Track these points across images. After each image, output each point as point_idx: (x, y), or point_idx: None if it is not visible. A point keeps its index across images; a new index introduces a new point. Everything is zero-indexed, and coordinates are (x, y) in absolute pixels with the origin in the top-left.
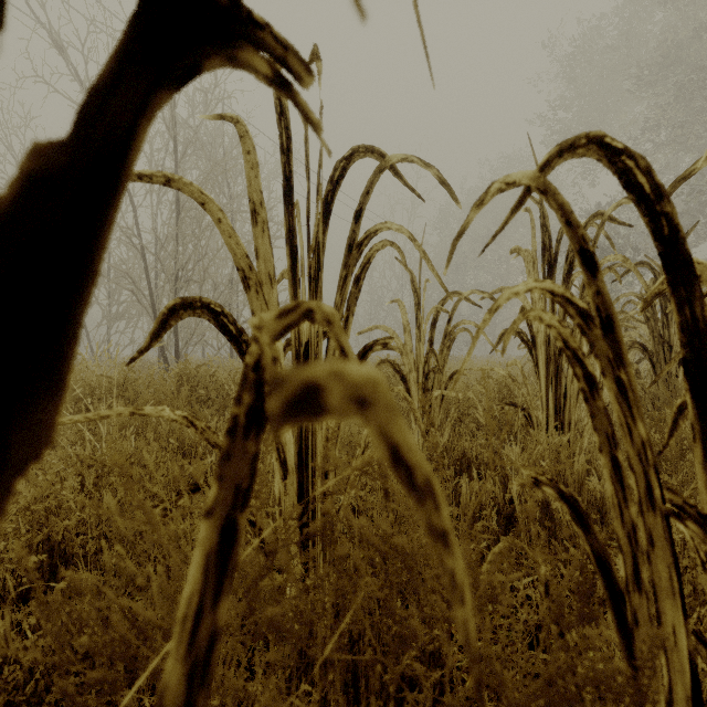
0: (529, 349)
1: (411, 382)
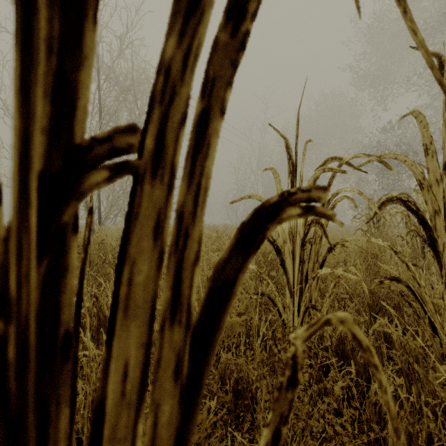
0: (419, 219)
1: (285, 254)
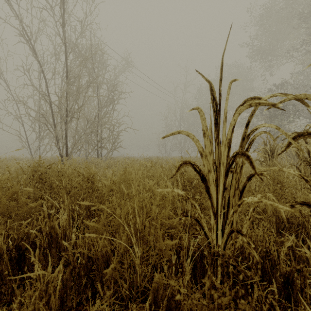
0: None
1: (210, 181)
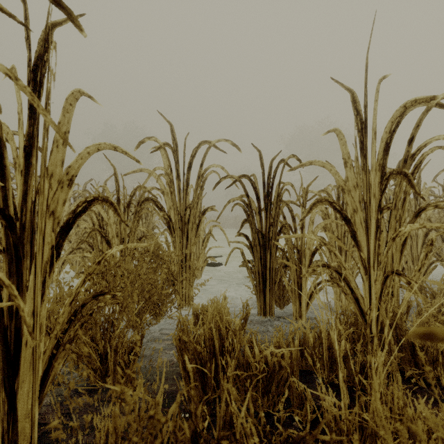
0: None
1: None
